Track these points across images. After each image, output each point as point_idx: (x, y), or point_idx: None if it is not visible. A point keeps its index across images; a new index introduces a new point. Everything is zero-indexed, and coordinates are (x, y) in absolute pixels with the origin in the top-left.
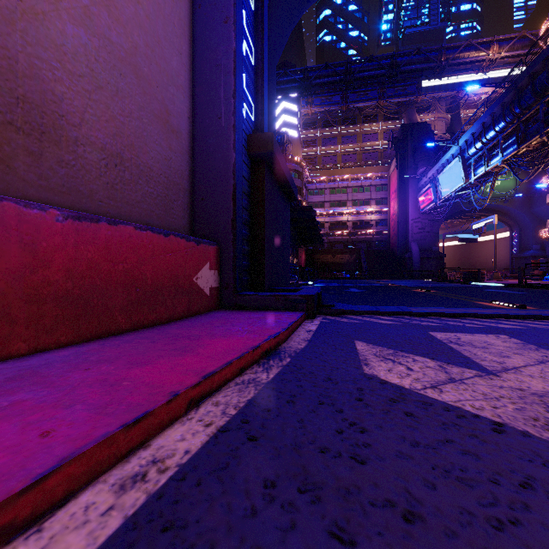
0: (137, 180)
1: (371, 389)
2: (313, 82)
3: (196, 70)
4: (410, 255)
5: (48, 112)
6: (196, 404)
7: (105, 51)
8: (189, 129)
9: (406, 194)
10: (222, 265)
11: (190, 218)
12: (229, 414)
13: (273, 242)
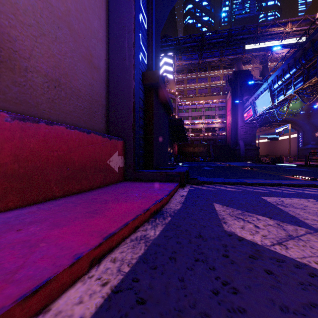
0: (70, 97)
1: (233, 246)
2: (182, 46)
3: (109, 30)
4: (239, 147)
5: (5, 48)
6: (98, 261)
7: (47, 10)
8: (105, 67)
9: (236, 112)
10: (126, 153)
11: (106, 123)
12: (123, 272)
13: (158, 139)
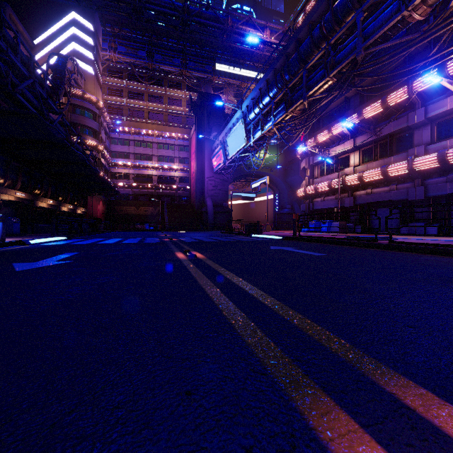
0: None
1: None
2: None
3: None
4: (206, 209)
5: None
6: None
7: None
8: None
9: (203, 154)
10: None
11: None
12: None
13: None
